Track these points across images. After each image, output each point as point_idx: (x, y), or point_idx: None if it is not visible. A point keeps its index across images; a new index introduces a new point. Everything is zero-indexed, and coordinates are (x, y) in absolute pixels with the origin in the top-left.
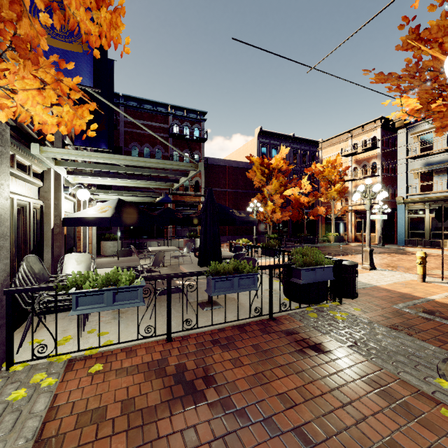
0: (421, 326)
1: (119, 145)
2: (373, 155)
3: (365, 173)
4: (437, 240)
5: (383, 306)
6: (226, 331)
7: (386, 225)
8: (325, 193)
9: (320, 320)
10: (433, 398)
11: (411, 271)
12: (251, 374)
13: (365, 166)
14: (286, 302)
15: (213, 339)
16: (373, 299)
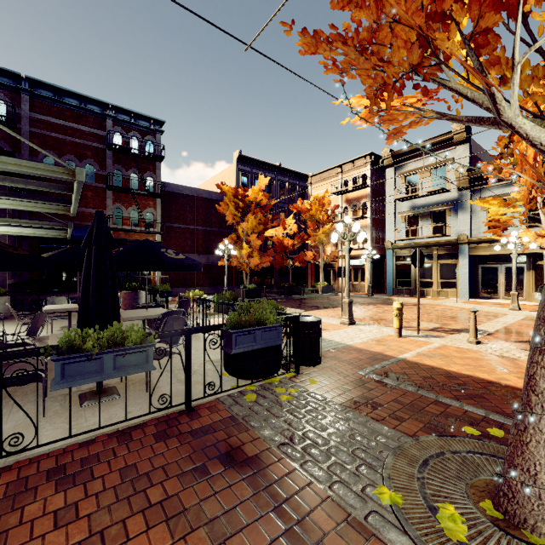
0: (382, 398)
1: (20, 152)
2: (363, 195)
3: (355, 214)
4: (422, 288)
5: (348, 373)
6: (95, 444)
7: (376, 272)
8: (312, 235)
9: (259, 403)
10: (366, 526)
11: (392, 324)
12: (82, 537)
13: (356, 207)
14: (225, 378)
15: (58, 466)
16: (339, 363)
